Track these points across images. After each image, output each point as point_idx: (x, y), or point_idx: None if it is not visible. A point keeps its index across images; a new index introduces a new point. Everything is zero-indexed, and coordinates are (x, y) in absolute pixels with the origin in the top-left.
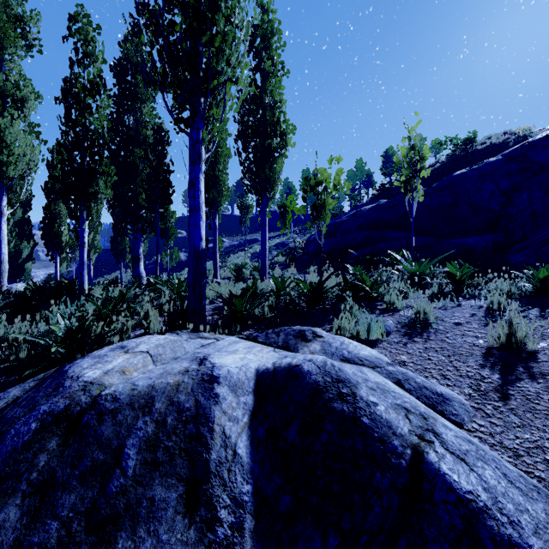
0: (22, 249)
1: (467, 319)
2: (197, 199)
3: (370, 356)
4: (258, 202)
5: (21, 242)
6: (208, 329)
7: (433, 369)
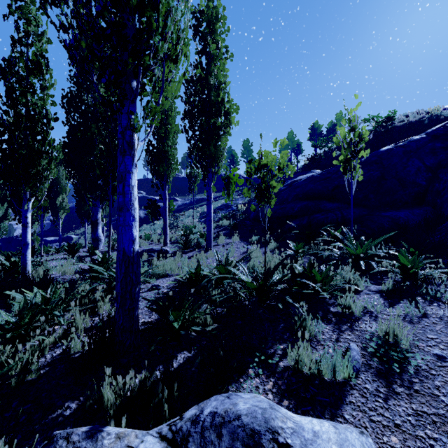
0: None
1: None
2: (127, 195)
3: None
4: (204, 177)
5: None
6: (131, 375)
7: None
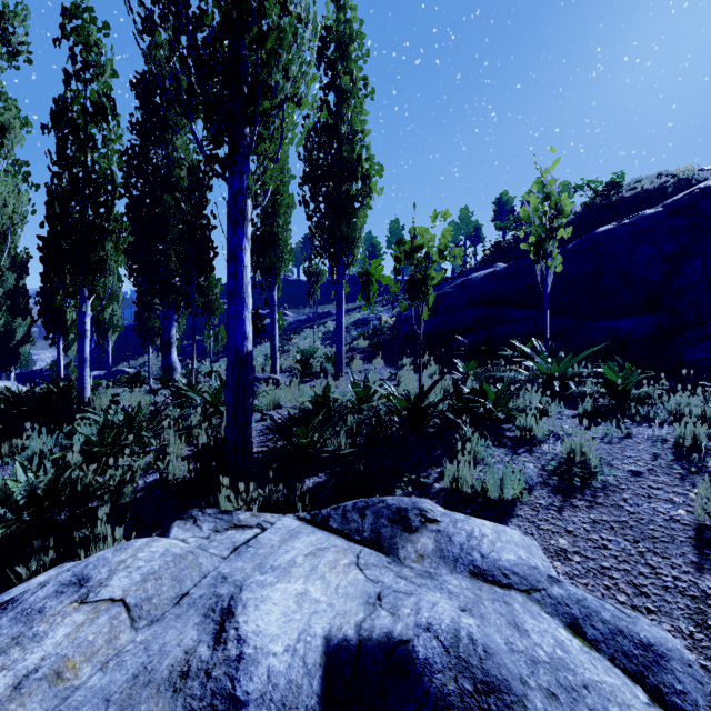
0: (16, 328)
1: (648, 464)
2: (240, 278)
3: (518, 563)
4: (332, 270)
5: (14, 318)
6: (253, 486)
7: (616, 570)
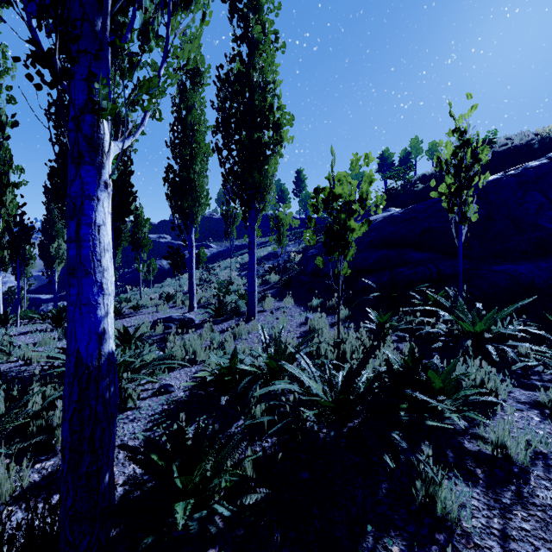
0: None
1: None
2: (87, 244)
3: None
4: (244, 215)
5: None
6: None
7: None
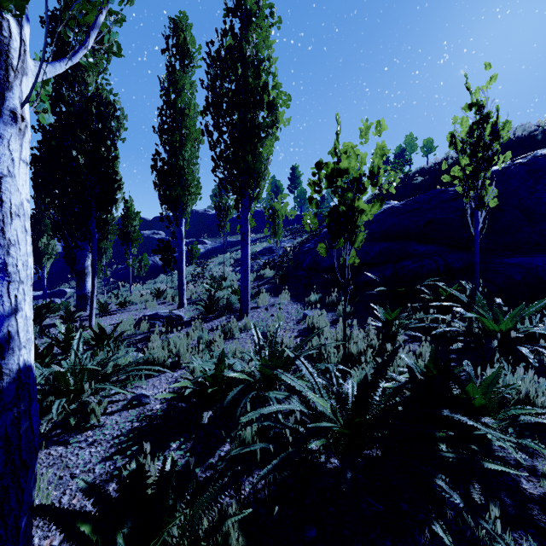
0: None
1: None
2: None
3: None
4: (237, 204)
5: None
6: None
7: None
